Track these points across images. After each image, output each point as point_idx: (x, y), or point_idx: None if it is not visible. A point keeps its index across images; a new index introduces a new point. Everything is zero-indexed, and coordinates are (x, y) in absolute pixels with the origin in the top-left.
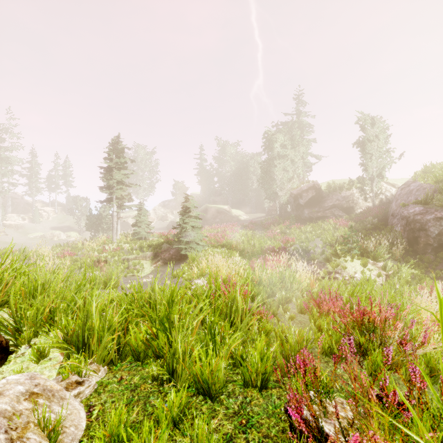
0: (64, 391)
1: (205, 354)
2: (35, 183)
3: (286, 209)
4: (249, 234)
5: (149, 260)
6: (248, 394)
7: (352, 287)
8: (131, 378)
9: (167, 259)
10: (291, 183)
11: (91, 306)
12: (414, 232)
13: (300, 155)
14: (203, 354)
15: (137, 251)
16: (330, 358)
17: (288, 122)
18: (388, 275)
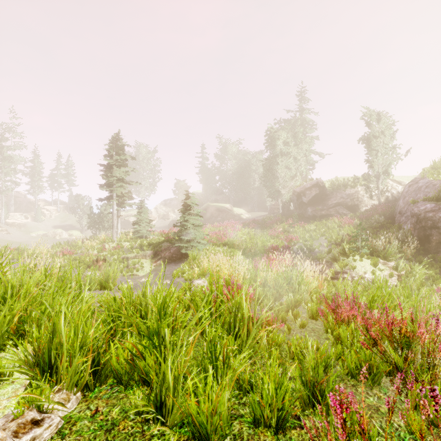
0: (8, 440)
1: (203, 382)
2: (38, 182)
3: (289, 207)
4: (251, 232)
5: (149, 259)
6: (260, 439)
7: (372, 290)
8: (109, 410)
9: (167, 258)
10: (294, 181)
11: (59, 318)
12: (425, 230)
13: (303, 152)
14: (201, 383)
15: (137, 250)
16: (358, 381)
17: (290, 120)
18: (400, 276)
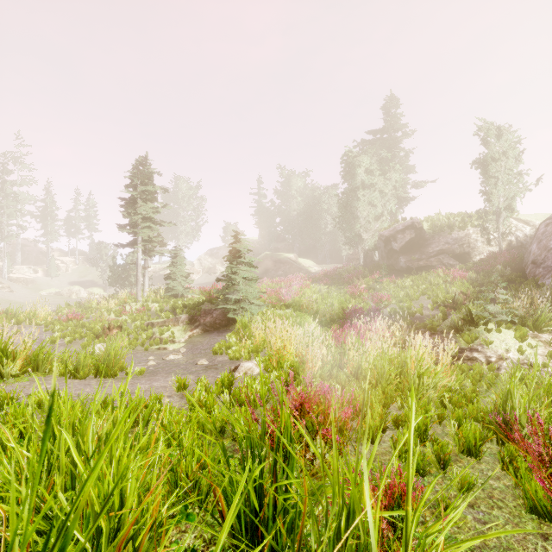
0: None
1: None
2: (50, 227)
3: (373, 257)
4: (324, 290)
5: (182, 326)
6: None
7: None
8: None
9: (208, 325)
10: (380, 222)
11: None
12: None
13: (391, 184)
14: None
15: (166, 313)
16: None
17: (375, 141)
18: None
